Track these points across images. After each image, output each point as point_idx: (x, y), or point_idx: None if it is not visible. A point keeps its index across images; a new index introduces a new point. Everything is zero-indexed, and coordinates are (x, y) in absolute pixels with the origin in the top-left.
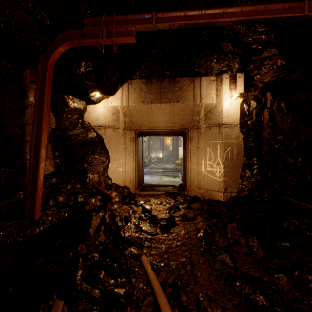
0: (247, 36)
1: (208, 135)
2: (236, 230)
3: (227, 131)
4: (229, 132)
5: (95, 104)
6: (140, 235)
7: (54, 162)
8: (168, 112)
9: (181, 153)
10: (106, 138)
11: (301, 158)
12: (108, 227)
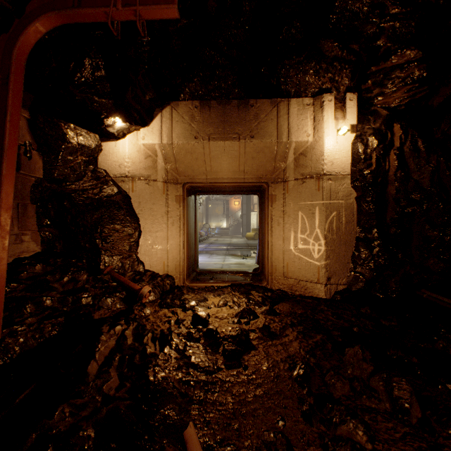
0: (371, 23)
1: (300, 193)
2: (362, 361)
3: (332, 185)
4: (335, 188)
5: (117, 139)
6: (185, 376)
7: (41, 236)
8: (236, 155)
9: (253, 222)
10: (135, 197)
11: (450, 229)
12: (127, 358)
